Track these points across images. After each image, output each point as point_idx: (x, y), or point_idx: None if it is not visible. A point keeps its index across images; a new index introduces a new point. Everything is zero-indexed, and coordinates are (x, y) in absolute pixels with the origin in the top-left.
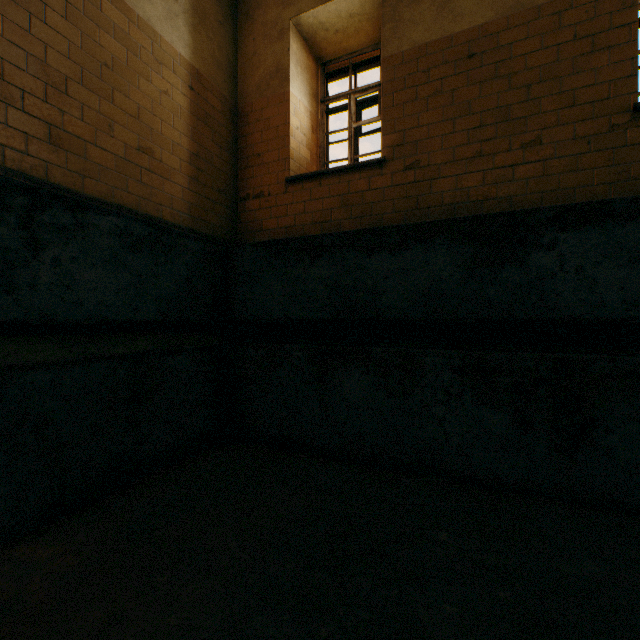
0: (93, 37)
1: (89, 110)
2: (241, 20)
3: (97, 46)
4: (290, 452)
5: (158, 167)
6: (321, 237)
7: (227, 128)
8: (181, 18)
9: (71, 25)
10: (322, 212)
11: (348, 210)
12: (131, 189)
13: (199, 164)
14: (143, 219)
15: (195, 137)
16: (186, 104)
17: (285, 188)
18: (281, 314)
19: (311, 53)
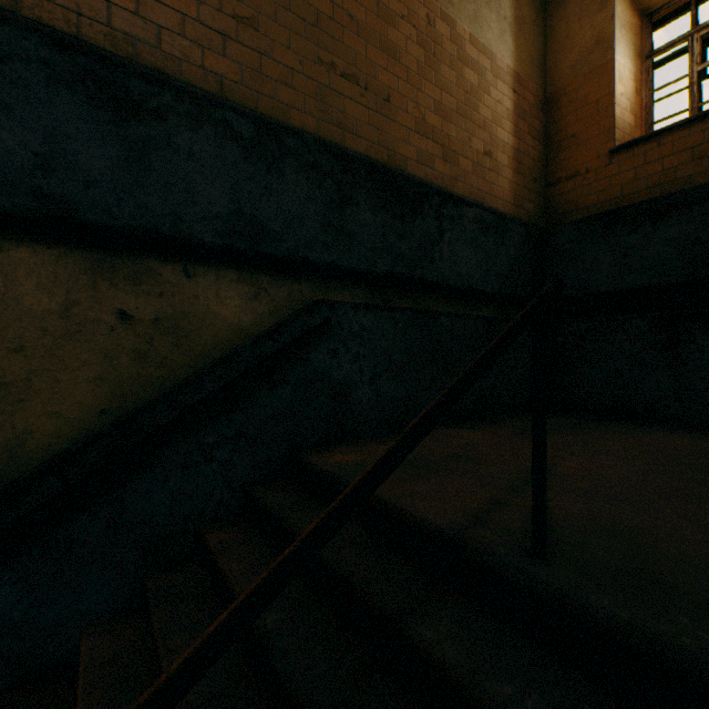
0: (460, 74)
1: (459, 130)
2: (550, 10)
3: (462, 80)
4: (628, 420)
5: (493, 166)
6: (668, 197)
7: (538, 119)
8: (507, 32)
9: (451, 71)
10: (661, 174)
11: (701, 163)
12: (479, 187)
13: (518, 158)
14: (489, 209)
15: (516, 134)
16: (510, 107)
17: (607, 160)
18: (610, 285)
19: (634, 9)
